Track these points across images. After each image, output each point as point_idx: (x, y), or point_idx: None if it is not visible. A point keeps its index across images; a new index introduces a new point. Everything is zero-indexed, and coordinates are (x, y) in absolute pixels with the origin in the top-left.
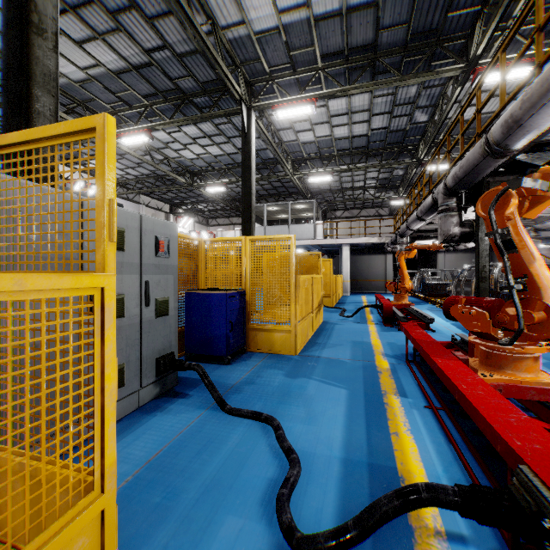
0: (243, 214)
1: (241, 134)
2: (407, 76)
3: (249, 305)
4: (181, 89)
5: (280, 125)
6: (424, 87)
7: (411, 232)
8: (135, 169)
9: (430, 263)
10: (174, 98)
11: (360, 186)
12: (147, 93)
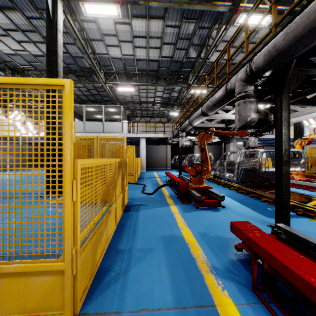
0: (48, 97)
1: (46, 17)
2: (194, 2)
3: None
4: None
5: (92, 35)
6: (198, 26)
7: (190, 127)
8: None
9: (189, 151)
10: None
11: (151, 101)
12: None
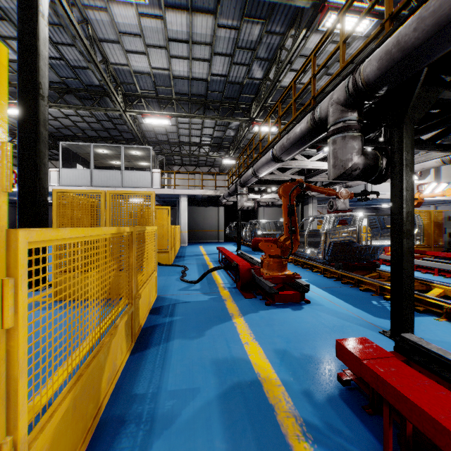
0: (21, 125)
1: None
2: None
3: None
4: None
5: (103, 33)
6: (266, 31)
7: (255, 180)
8: None
9: (252, 216)
10: None
11: (196, 142)
12: None
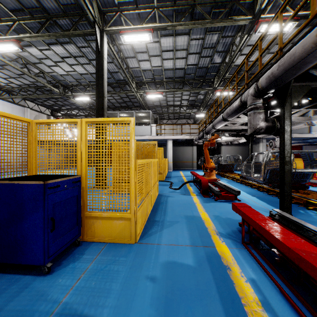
0: (97, 112)
1: (96, 50)
2: (216, 20)
3: (86, 192)
4: (45, 9)
5: (127, 54)
6: (222, 36)
7: (214, 130)
8: (17, 79)
9: (216, 151)
10: (39, 17)
11: (178, 104)
12: (14, 8)
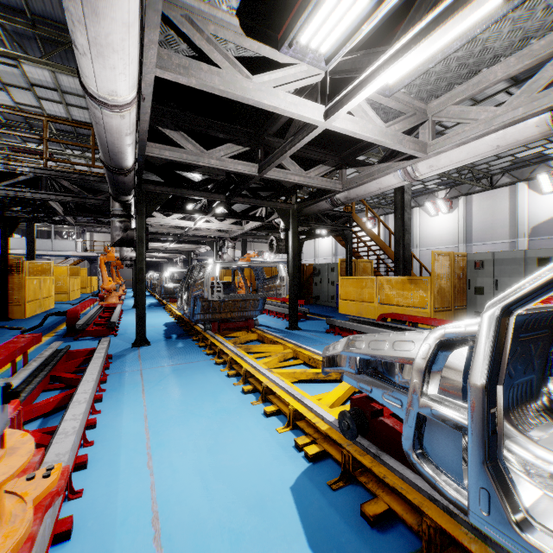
0: (29, 243)
1: None
2: None
3: None
4: None
5: None
6: None
7: None
8: None
9: (162, 269)
10: None
11: None
12: None
